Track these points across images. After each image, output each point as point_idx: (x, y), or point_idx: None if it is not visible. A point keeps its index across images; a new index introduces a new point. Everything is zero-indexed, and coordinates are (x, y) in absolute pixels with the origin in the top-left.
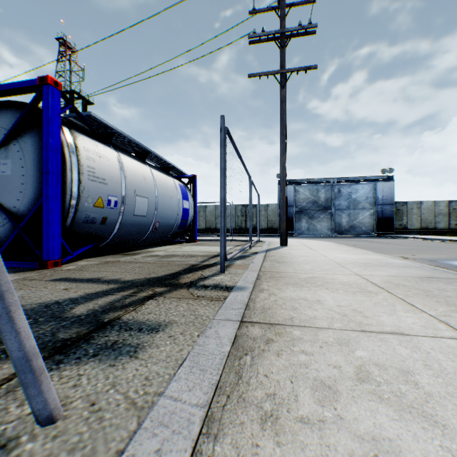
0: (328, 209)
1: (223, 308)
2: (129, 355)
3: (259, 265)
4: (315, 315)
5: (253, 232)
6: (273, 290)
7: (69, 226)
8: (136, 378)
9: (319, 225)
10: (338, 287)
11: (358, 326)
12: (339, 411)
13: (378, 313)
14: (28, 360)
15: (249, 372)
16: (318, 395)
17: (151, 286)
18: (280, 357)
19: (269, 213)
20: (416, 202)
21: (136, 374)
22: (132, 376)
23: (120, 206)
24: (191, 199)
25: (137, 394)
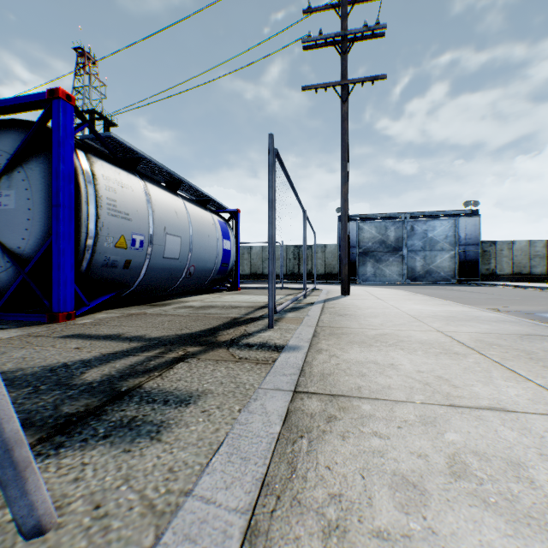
0: (399, 251)
1: (271, 374)
2: (150, 437)
3: (316, 319)
4: (389, 383)
5: (308, 278)
6: (334, 351)
7: (85, 271)
8: (156, 469)
9: (388, 270)
10: (415, 347)
11: (445, 399)
12: (430, 522)
13: (469, 382)
14: (7, 450)
15: (306, 462)
16: (399, 497)
17: (183, 345)
18: (347, 441)
19: (327, 256)
20: (507, 242)
21: (157, 464)
22: (152, 467)
23: (147, 246)
24: (232, 238)
25: (157, 493)
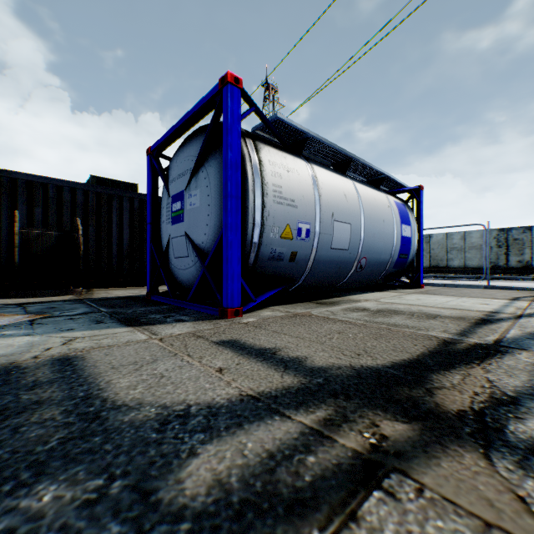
0: None
1: None
2: None
3: None
4: None
5: (523, 273)
6: None
7: (252, 264)
8: None
9: None
10: None
11: None
12: None
13: None
14: None
15: None
16: None
17: (367, 404)
18: None
19: None
20: None
21: None
22: None
23: (313, 236)
24: (413, 223)
25: None
